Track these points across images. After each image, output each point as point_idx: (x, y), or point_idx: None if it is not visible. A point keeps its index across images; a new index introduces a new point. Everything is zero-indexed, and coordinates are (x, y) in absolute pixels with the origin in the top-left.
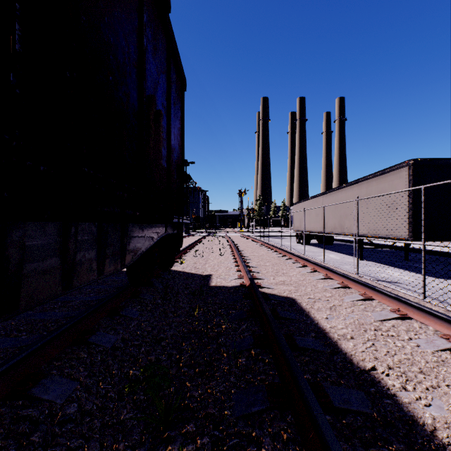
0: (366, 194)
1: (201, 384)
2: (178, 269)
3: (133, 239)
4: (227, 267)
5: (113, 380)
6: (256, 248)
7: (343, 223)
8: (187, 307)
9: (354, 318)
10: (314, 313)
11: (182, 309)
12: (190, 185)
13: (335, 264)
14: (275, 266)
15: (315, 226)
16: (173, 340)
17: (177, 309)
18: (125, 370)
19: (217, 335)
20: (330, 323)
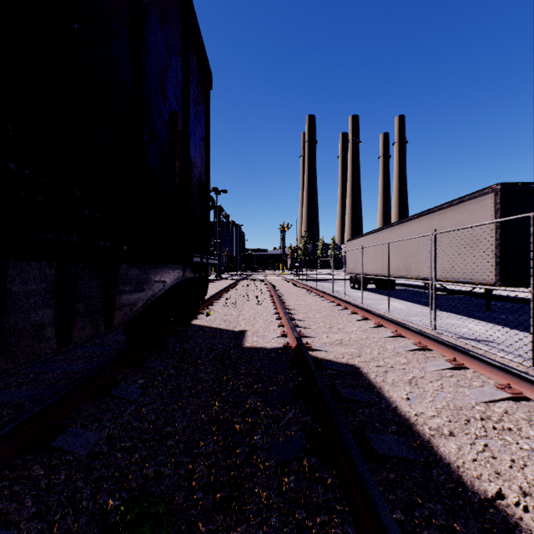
0: (439, 228)
1: (222, 529)
2: (203, 323)
3: (128, 286)
4: (267, 320)
5: (77, 522)
6: (303, 295)
7: (409, 263)
8: (211, 380)
9: (447, 399)
10: (389, 390)
11: (203, 383)
12: (222, 219)
13: (401, 315)
14: (327, 319)
15: (373, 268)
16: (186, 436)
17: (196, 384)
18: (101, 499)
19: (251, 429)
20: (415, 407)
